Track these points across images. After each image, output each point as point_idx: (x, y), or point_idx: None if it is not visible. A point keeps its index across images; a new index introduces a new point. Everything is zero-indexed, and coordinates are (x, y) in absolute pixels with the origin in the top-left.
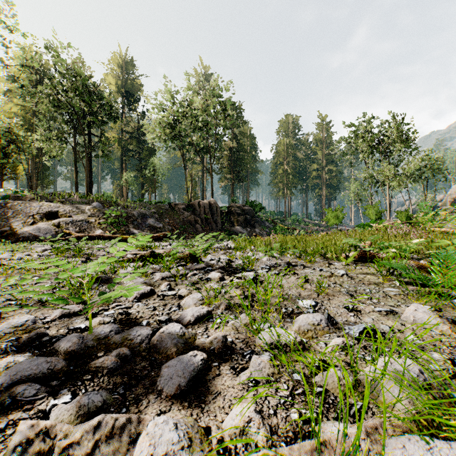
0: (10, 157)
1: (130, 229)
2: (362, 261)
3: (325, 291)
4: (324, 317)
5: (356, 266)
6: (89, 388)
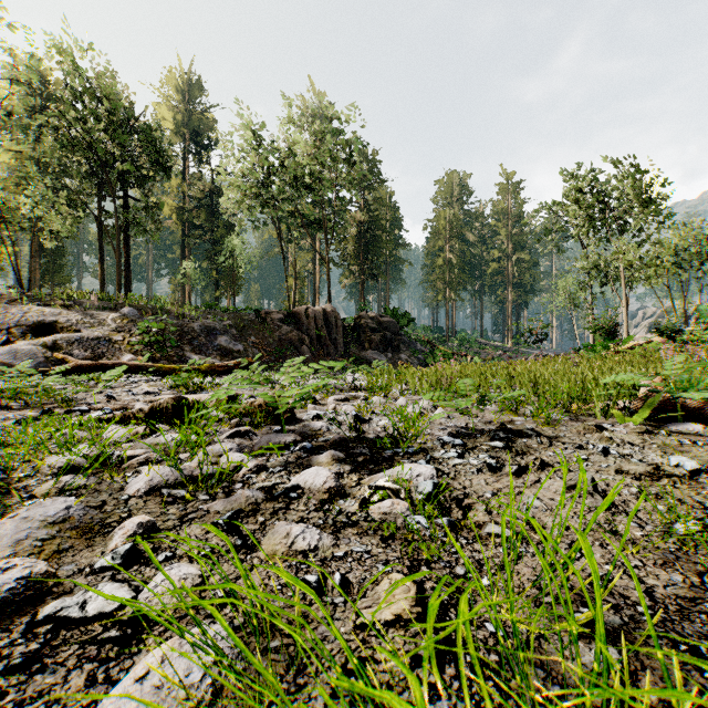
0: None
1: (186, 354)
2: (661, 419)
3: None
4: None
5: (669, 434)
6: None
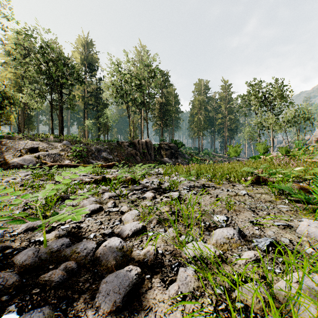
0: (5, 109)
1: (90, 160)
2: (256, 183)
3: (233, 208)
4: (236, 231)
5: (253, 187)
6: (35, 303)
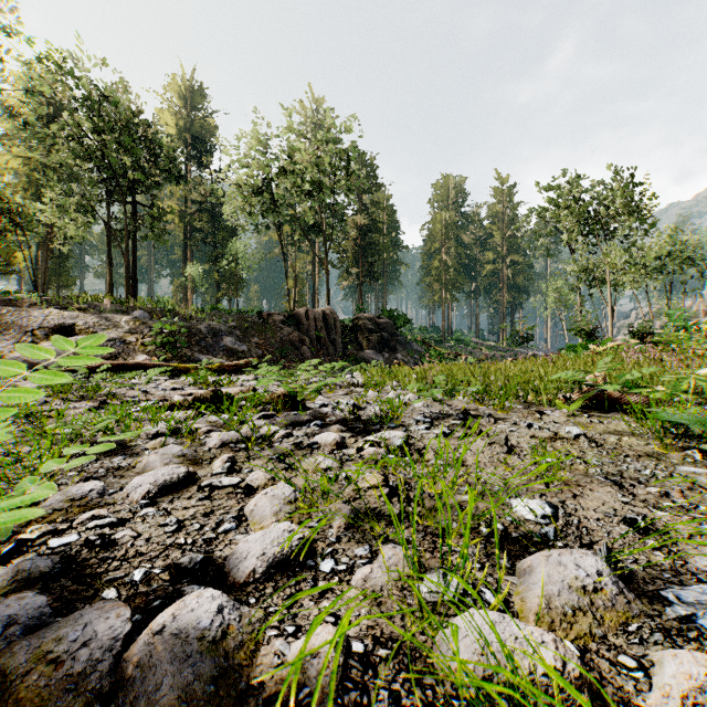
0: (1, 237)
1: (194, 354)
2: (594, 407)
3: (557, 475)
4: (604, 563)
5: (589, 417)
6: None
